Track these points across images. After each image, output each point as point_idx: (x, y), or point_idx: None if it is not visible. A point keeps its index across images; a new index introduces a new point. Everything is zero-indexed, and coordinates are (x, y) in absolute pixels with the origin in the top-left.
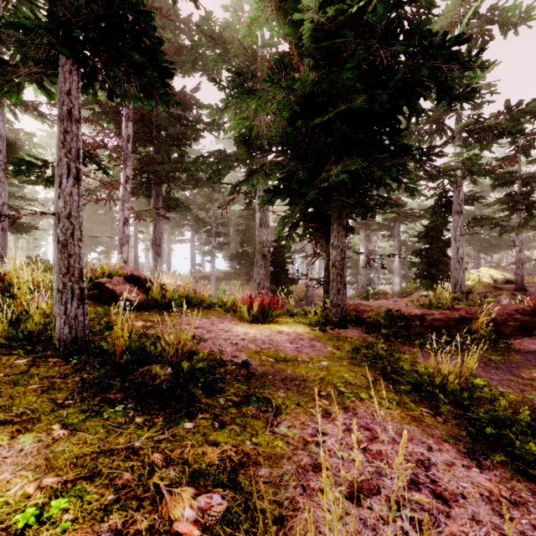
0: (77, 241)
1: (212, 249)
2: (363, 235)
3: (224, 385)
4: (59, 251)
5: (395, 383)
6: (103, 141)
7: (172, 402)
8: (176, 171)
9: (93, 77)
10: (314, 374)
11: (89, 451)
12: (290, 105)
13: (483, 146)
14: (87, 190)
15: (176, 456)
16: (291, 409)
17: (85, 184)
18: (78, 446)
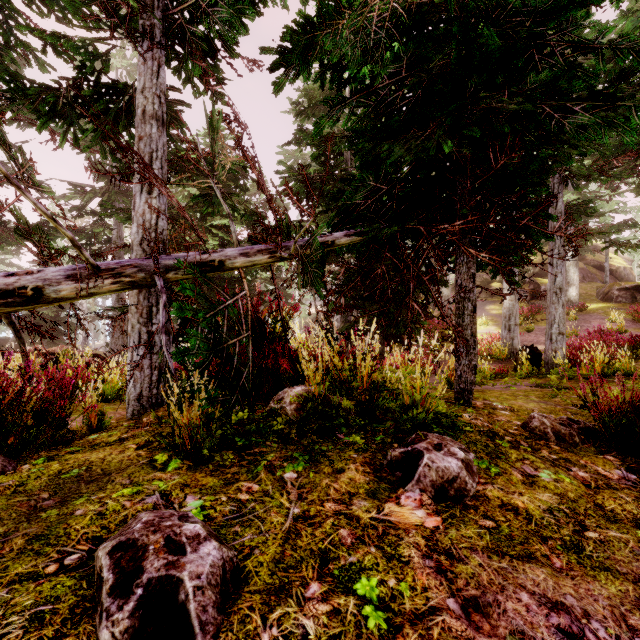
0: None
1: None
2: None
3: None
4: None
5: None
6: None
7: None
8: None
9: None
10: None
11: None
12: None
13: None
14: None
15: None
16: None
17: None
18: None
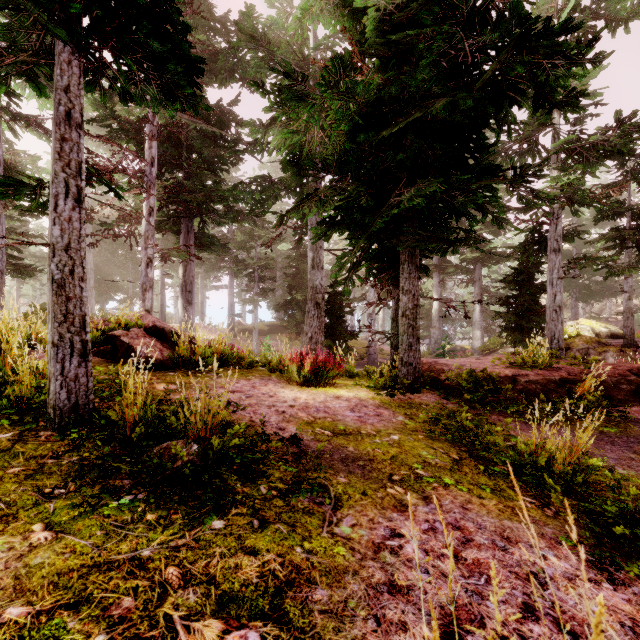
0: (78, 281)
1: (254, 297)
2: (437, 280)
3: (266, 467)
4: (54, 293)
5: (486, 463)
6: (121, 163)
7: (197, 491)
8: (210, 201)
9: (99, 70)
10: (383, 452)
11: (77, 565)
12: (350, 115)
13: (586, 170)
14: (102, 224)
15: (198, 570)
16: (356, 500)
17: (101, 219)
18: (63, 557)
